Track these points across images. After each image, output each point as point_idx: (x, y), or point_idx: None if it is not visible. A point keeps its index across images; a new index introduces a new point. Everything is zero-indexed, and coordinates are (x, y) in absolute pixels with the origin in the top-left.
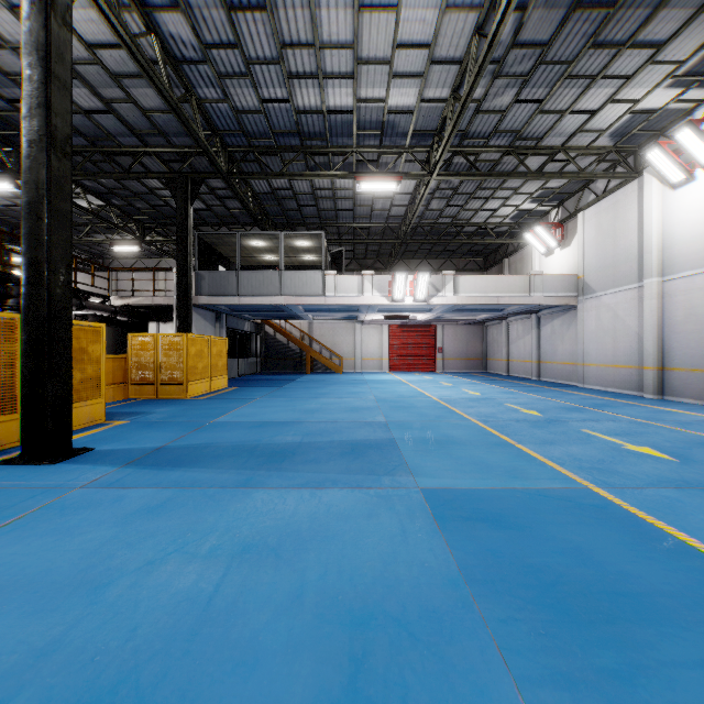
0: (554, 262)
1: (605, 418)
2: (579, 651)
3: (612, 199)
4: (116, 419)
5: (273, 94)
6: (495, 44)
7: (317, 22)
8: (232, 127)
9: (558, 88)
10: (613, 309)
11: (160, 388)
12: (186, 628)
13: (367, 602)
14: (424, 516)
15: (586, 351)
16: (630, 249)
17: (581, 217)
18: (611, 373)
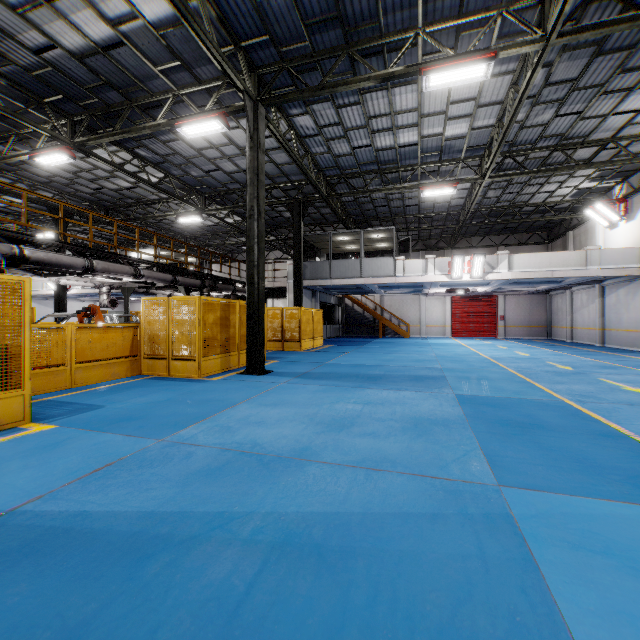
0: (618, 234)
1: (631, 373)
2: (502, 430)
3: None
4: (270, 360)
5: (360, 143)
6: (523, 99)
7: (392, 102)
8: (331, 165)
9: (595, 101)
10: None
11: (284, 344)
12: (356, 414)
13: (421, 416)
14: (453, 401)
15: None
16: None
17: None
18: None
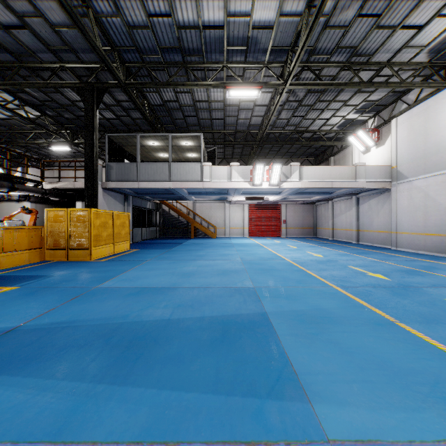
0: (371, 157)
1: None
2: None
3: (422, 106)
4: (9, 284)
5: (157, 8)
6: None
7: None
8: (127, 43)
9: (396, 2)
10: (423, 190)
11: (69, 252)
12: None
13: None
14: None
15: (399, 222)
16: (440, 143)
17: (394, 122)
18: (421, 239)
